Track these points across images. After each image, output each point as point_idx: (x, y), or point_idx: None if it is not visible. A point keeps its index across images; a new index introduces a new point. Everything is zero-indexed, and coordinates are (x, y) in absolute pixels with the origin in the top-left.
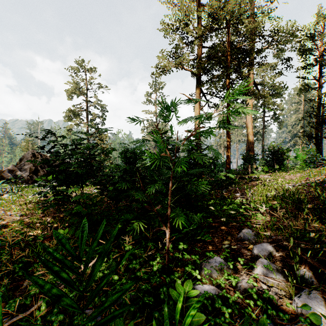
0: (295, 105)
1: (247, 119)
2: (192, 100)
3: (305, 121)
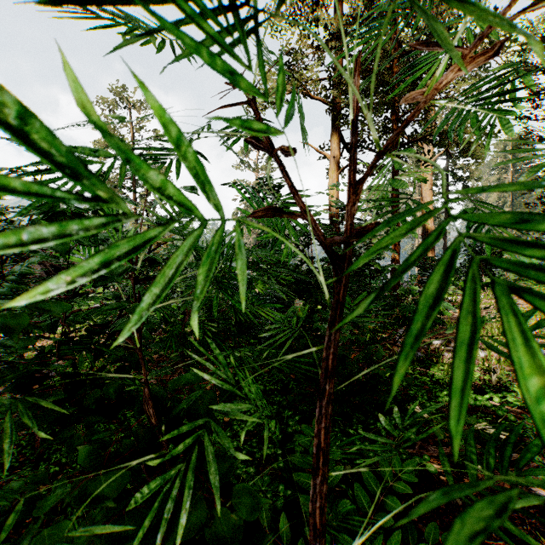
0: (497, 172)
1: (423, 194)
2: (325, 155)
3: (514, 201)
